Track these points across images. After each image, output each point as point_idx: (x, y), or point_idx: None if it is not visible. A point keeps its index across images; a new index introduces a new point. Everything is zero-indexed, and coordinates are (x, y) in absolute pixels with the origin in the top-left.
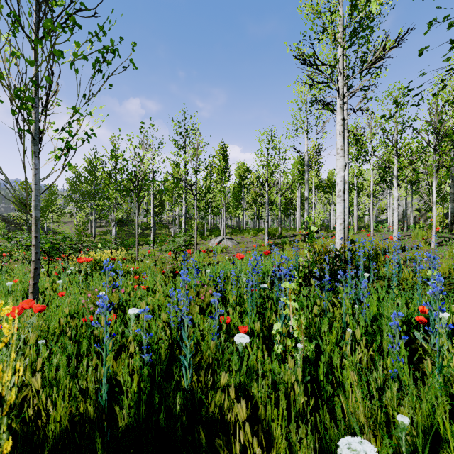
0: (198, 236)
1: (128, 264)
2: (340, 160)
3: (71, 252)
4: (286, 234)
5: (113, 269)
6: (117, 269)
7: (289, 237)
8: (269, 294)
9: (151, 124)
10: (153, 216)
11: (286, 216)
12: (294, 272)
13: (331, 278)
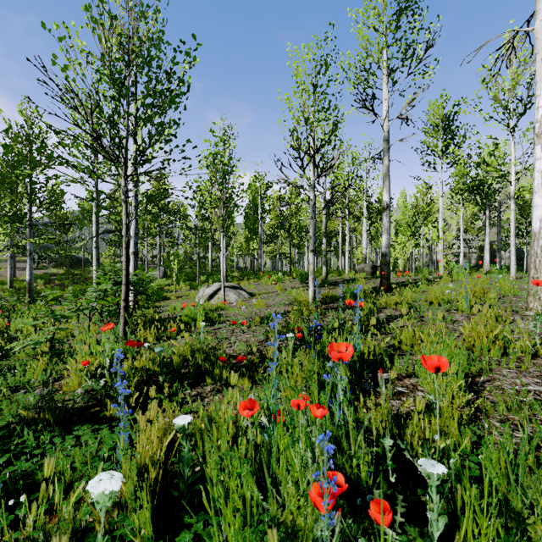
0: (185, 282)
1: None
2: None
3: None
4: (330, 278)
5: None
6: None
7: (343, 283)
8: None
9: None
10: (97, 246)
11: (317, 254)
12: None
13: None
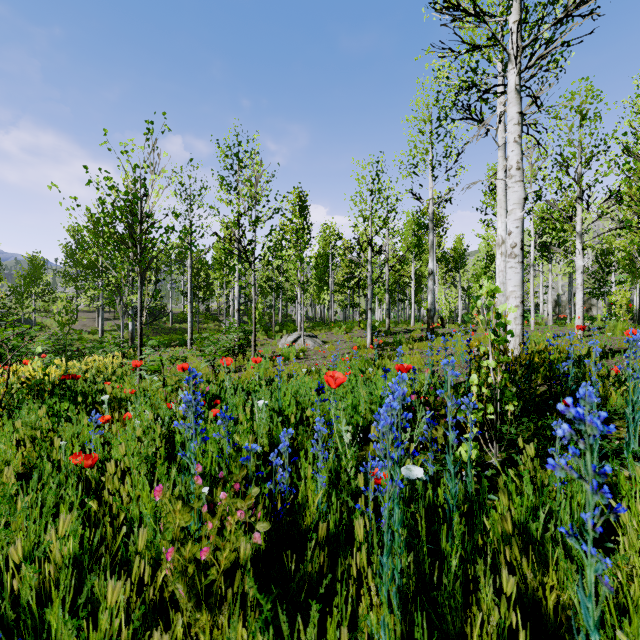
0: (262, 332)
1: (116, 385)
2: (516, 189)
3: (13, 360)
4: (396, 329)
5: (71, 398)
6: (78, 397)
7: (402, 333)
8: (423, 490)
9: (166, 126)
10: (191, 300)
11: (392, 303)
12: (468, 413)
13: (521, 415)
